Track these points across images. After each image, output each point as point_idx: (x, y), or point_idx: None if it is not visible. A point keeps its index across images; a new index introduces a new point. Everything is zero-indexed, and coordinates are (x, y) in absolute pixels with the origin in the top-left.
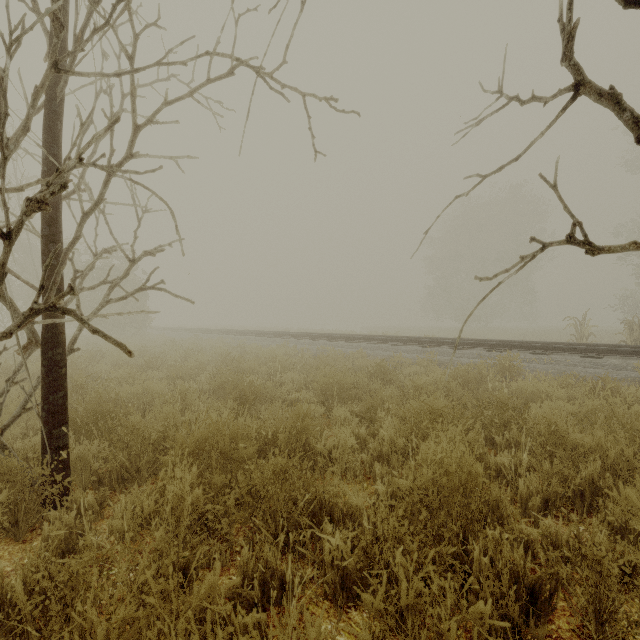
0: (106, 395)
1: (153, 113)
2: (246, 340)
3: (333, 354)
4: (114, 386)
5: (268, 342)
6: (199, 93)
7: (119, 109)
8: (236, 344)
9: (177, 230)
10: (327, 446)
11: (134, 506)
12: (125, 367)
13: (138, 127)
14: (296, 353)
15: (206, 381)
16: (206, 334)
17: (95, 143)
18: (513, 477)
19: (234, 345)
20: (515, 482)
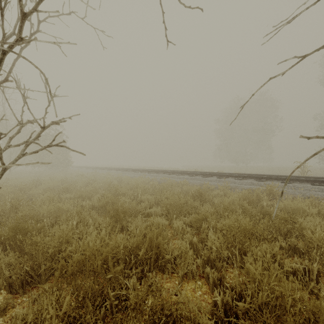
0: (32, 212)
1: (37, 2)
2: (122, 173)
3: (170, 182)
4: (40, 205)
5: (134, 175)
6: (90, 25)
7: (36, 30)
8: (116, 176)
9: (50, 94)
10: (173, 255)
11: (23, 319)
12: (51, 191)
13: (25, 14)
14: (149, 181)
15: (97, 200)
16: (101, 170)
17: (19, 51)
18: (307, 281)
19: (115, 176)
20: (309, 284)
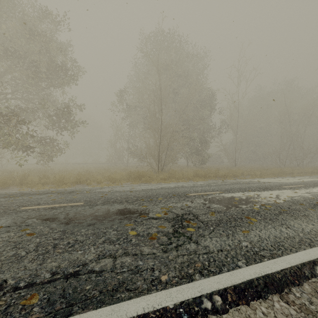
0: None
1: None
2: None
3: None
4: None
5: None
6: None
7: None
8: None
9: None
10: None
11: None
12: None
13: None
14: None
15: None
16: None
17: None
18: None
19: None
20: None
